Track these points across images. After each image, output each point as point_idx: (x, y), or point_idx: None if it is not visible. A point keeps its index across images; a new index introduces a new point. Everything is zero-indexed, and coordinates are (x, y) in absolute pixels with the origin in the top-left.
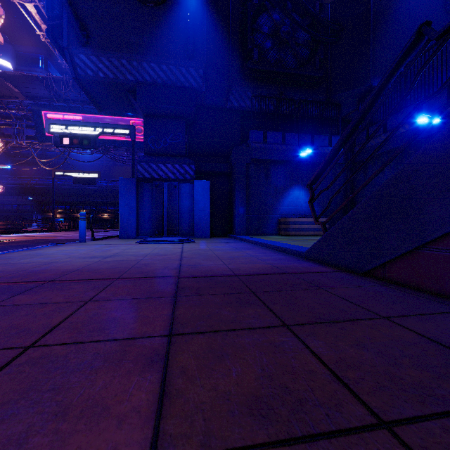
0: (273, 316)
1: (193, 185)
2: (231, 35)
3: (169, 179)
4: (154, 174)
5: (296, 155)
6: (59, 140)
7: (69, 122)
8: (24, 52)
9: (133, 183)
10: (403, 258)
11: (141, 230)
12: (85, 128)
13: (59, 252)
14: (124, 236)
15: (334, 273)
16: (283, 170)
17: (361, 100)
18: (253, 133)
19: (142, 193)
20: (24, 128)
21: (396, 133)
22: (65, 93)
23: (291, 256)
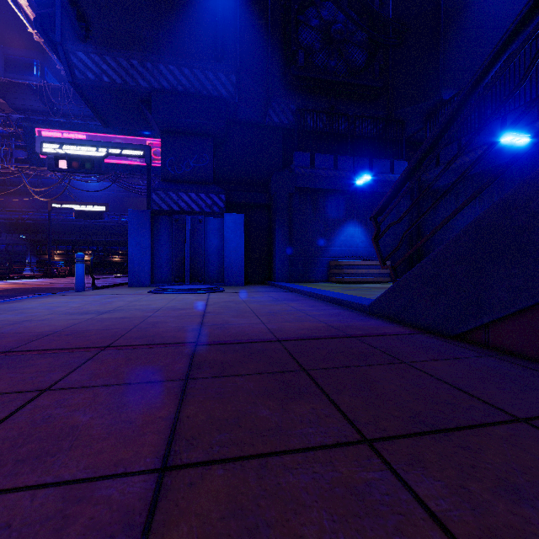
0: (341, 419)
1: (222, 220)
2: (271, 34)
3: (193, 212)
4: (173, 205)
5: (350, 183)
6: (54, 163)
7: (67, 140)
8: (15, 56)
9: (146, 216)
10: (518, 317)
11: (157, 276)
12: (87, 148)
13: (42, 305)
14: (135, 284)
15: (413, 335)
16: (335, 202)
17: (429, 117)
18: (298, 155)
19: (158, 229)
20: (12, 149)
21: (474, 157)
22: (65, 105)
23: (350, 311)
